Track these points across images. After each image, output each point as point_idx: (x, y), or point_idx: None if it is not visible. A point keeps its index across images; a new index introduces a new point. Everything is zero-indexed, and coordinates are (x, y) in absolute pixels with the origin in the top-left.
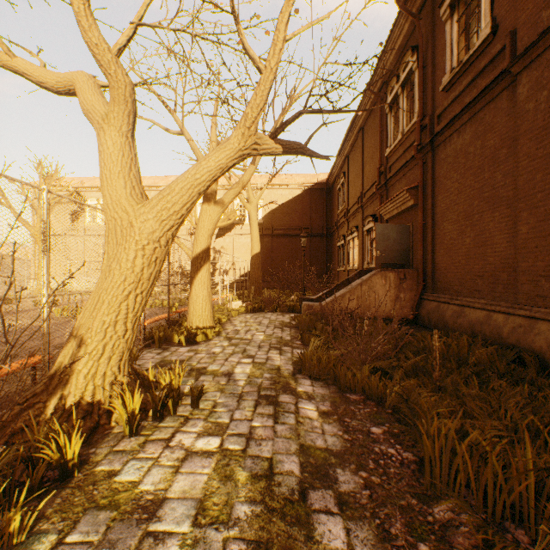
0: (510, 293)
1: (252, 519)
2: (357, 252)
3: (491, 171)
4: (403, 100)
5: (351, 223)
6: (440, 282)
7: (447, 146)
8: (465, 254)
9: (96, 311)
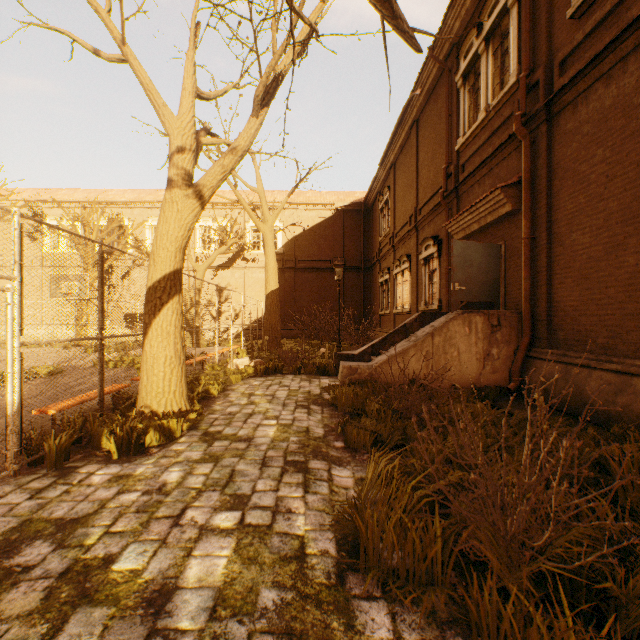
0: None
1: None
2: (409, 289)
3: None
4: (487, 61)
5: (398, 251)
6: (564, 331)
7: (580, 107)
8: (625, 284)
9: None
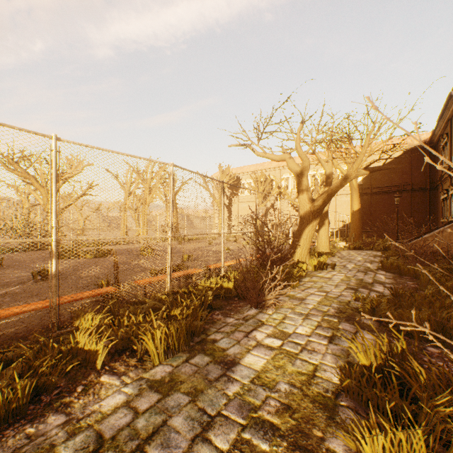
0: None
1: (356, 282)
2: None
3: None
4: None
5: (452, 178)
6: None
7: None
8: None
9: (300, 235)
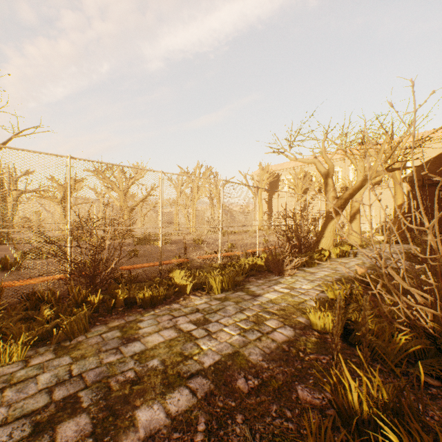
0: None
1: (368, 266)
2: None
3: None
4: None
5: None
6: None
7: None
8: None
9: (325, 228)
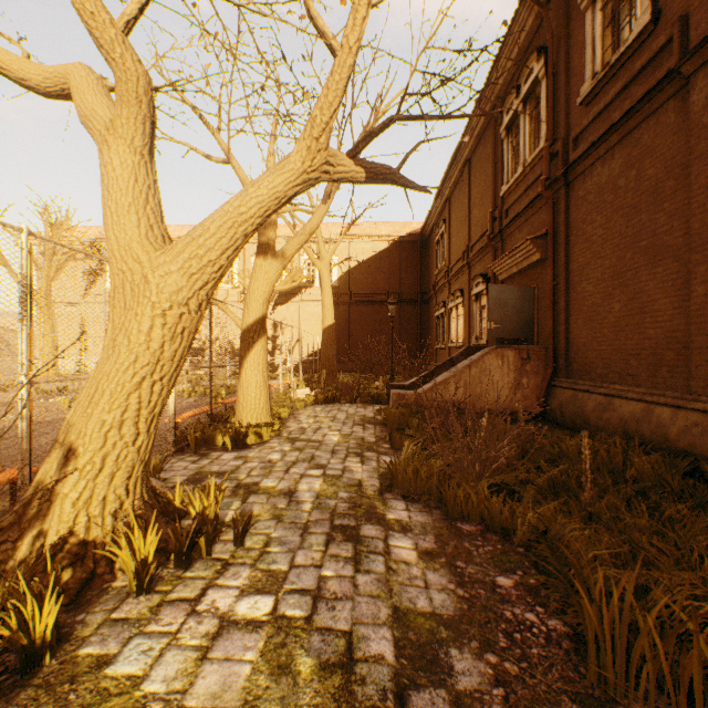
0: (680, 378)
1: None
2: (462, 323)
3: (650, 211)
4: (525, 120)
5: (453, 285)
6: (577, 363)
7: (587, 179)
8: (613, 326)
9: (93, 406)
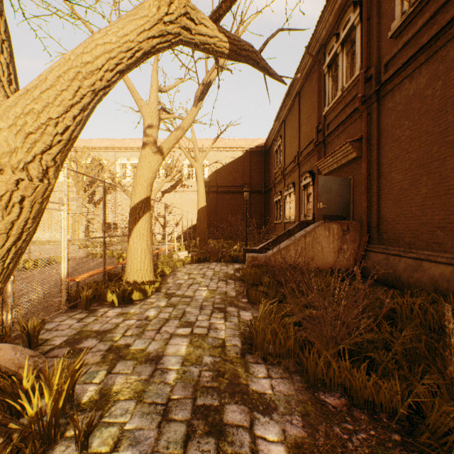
0: None
1: None
2: (294, 206)
3: None
4: (343, 58)
5: (287, 180)
6: (387, 233)
7: (396, 94)
8: (420, 205)
9: None
